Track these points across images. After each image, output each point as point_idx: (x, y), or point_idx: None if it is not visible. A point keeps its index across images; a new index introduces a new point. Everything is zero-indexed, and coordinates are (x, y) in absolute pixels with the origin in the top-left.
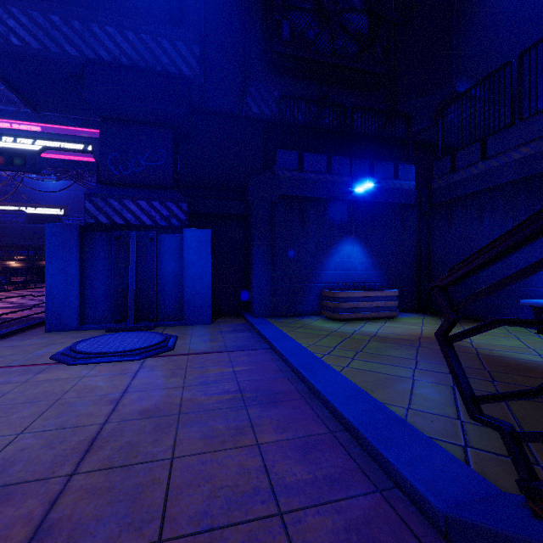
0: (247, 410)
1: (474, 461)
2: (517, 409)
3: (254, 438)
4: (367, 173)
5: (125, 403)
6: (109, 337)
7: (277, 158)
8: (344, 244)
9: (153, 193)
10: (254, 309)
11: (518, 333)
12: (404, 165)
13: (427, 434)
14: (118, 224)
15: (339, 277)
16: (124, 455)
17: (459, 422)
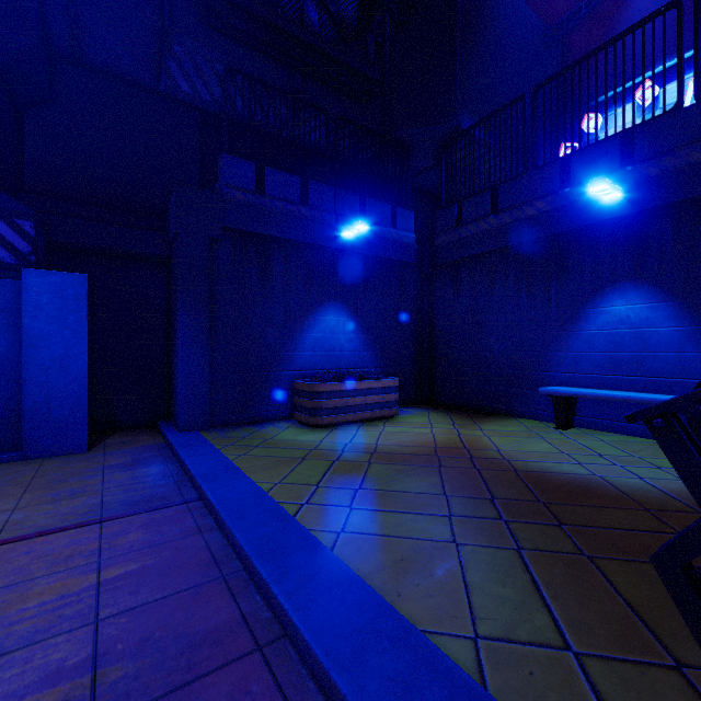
0: None
1: None
2: (627, 588)
3: None
4: (358, 214)
5: None
6: None
7: (222, 167)
8: (327, 313)
9: None
10: (178, 417)
11: (538, 429)
12: (402, 209)
13: None
14: None
15: (319, 361)
16: None
17: (573, 658)
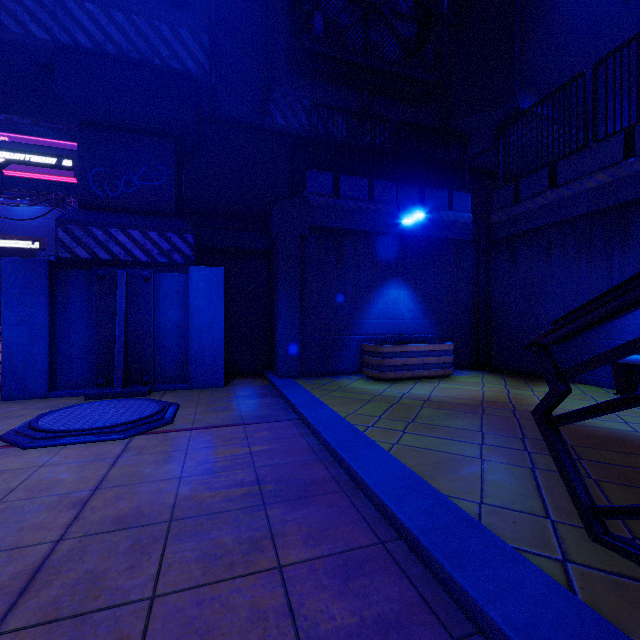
0: (266, 511)
1: (580, 585)
2: (618, 499)
3: (275, 556)
4: (416, 202)
5: (95, 506)
6: (86, 407)
7: (308, 180)
8: (389, 288)
9: (150, 221)
10: (278, 367)
11: (595, 393)
12: (459, 193)
13: (511, 544)
14: (102, 259)
15: (383, 328)
16: (79, 595)
17: (549, 522)
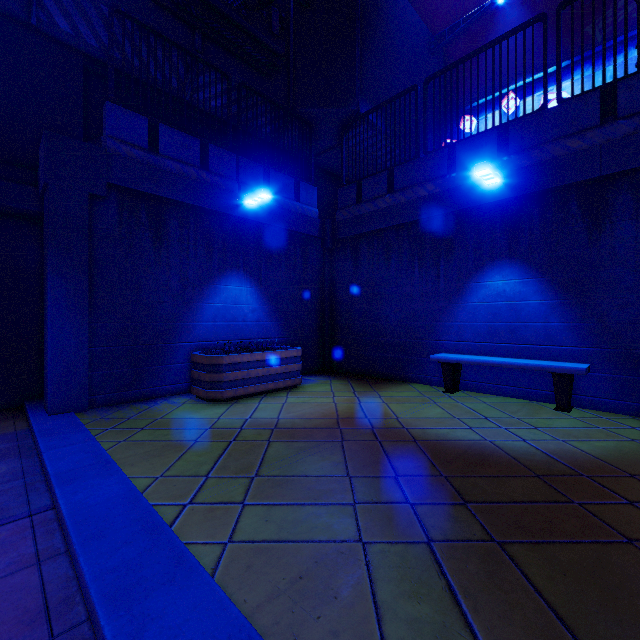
0: None
1: None
2: (544, 583)
3: None
4: (261, 184)
5: None
6: None
7: (106, 116)
8: (229, 282)
9: None
10: (47, 398)
11: (430, 393)
12: (306, 184)
13: None
14: None
15: (221, 332)
16: None
17: None
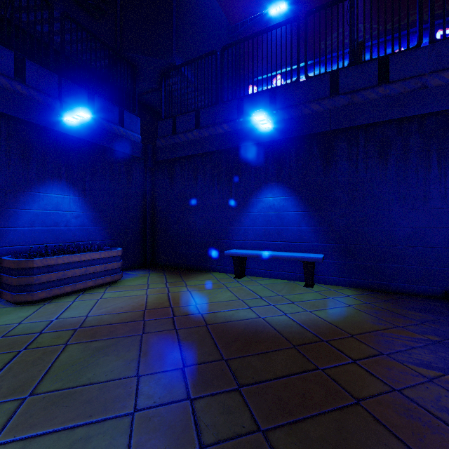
0: None
1: None
2: None
3: None
4: (85, 106)
5: None
6: None
7: None
8: (49, 190)
9: None
10: None
11: (224, 280)
12: (130, 113)
13: None
14: None
15: (40, 236)
16: None
17: None
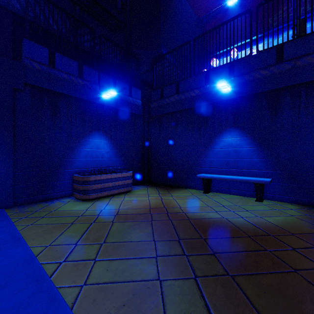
0: None
1: None
2: (255, 298)
3: None
4: (111, 87)
5: None
6: None
7: (24, 46)
8: (94, 137)
9: None
10: None
11: (196, 194)
12: (135, 88)
13: None
14: None
15: (90, 163)
16: None
17: None
